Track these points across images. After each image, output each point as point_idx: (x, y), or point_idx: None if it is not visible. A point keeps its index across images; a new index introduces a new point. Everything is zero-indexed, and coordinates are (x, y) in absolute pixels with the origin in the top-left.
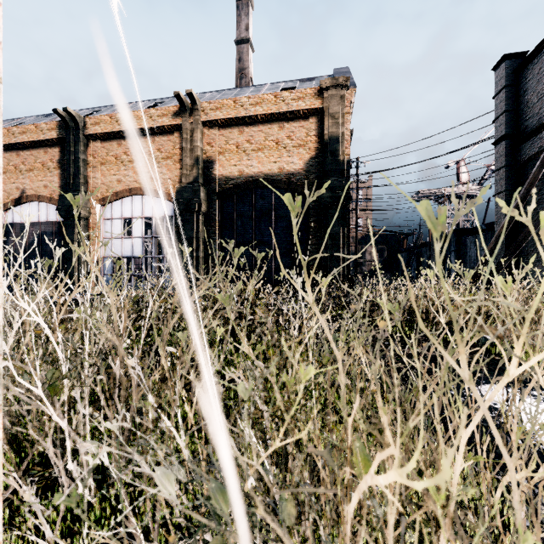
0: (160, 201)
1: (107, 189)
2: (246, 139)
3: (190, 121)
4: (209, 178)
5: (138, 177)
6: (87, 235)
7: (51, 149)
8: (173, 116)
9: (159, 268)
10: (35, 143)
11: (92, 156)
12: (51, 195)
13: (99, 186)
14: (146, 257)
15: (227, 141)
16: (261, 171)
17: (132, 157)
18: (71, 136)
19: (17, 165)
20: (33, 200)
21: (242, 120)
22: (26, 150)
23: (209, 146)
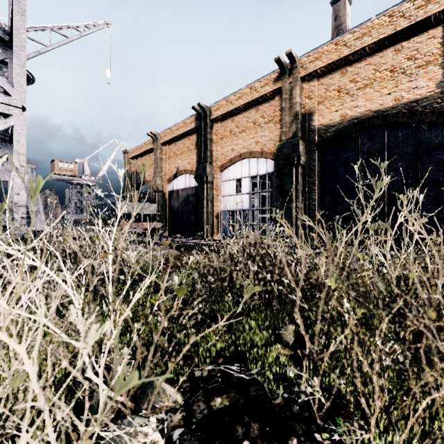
0: (263, 161)
1: (224, 157)
2: (350, 79)
3: (289, 81)
4: (308, 130)
5: (246, 143)
6: (212, 194)
7: (192, 136)
8: (274, 82)
9: (263, 218)
10: (183, 134)
11: (215, 135)
12: (192, 168)
13: (219, 156)
14: (253, 211)
15: (327, 89)
16: (369, 109)
17: (241, 128)
18: (202, 123)
19: (175, 152)
20: (182, 173)
21: (345, 60)
22: (179, 140)
23: (308, 99)
